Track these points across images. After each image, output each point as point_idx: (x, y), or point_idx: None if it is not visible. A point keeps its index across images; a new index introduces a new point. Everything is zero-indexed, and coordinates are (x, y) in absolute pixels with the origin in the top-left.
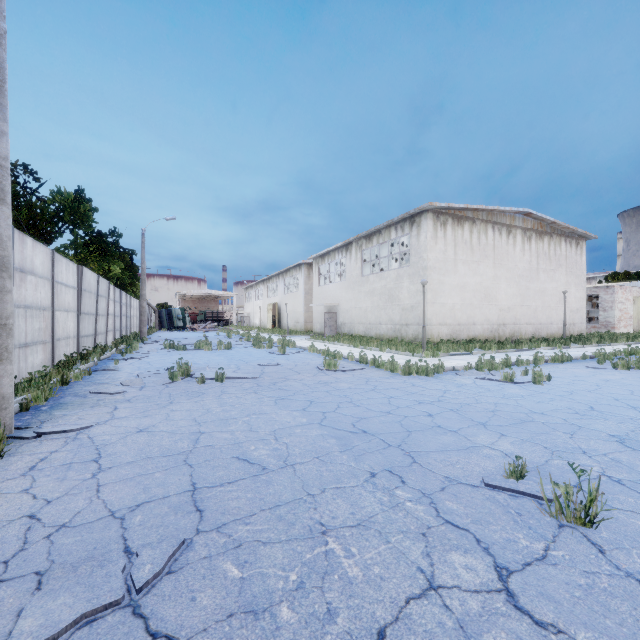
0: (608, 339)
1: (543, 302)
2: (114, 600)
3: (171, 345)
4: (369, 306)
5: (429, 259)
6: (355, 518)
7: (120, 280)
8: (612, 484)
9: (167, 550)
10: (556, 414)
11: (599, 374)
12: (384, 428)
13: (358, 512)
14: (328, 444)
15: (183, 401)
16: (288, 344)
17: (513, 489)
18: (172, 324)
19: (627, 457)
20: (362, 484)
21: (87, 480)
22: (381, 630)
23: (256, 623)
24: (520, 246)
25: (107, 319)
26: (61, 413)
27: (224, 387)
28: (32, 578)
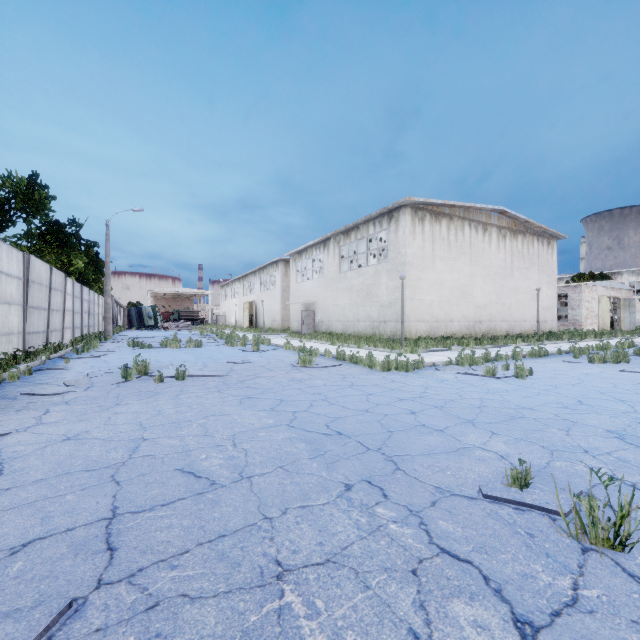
0: (578, 336)
1: (517, 300)
2: None
3: (135, 343)
4: (347, 303)
5: (407, 255)
6: (323, 551)
7: (83, 275)
8: (628, 489)
9: (38, 623)
10: (546, 409)
11: (578, 368)
12: (362, 428)
13: (328, 542)
14: (296, 449)
15: (132, 402)
16: (263, 342)
17: (518, 501)
18: (142, 323)
19: (633, 456)
20: (334, 501)
21: None
22: None
23: None
24: (495, 244)
25: (63, 315)
26: None
27: (184, 386)
28: None
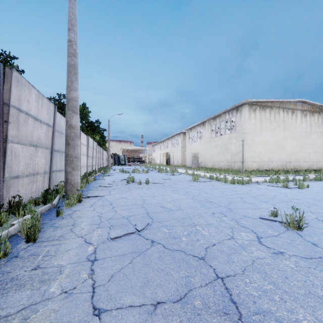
0: None
1: (314, 150)
2: (133, 232)
3: (122, 171)
4: (214, 153)
5: (246, 128)
6: (206, 223)
7: (99, 142)
8: (318, 221)
9: (144, 224)
10: (304, 200)
11: None
12: (219, 201)
13: (207, 221)
14: (195, 204)
15: (134, 190)
16: (174, 171)
17: (271, 219)
18: (119, 162)
19: None
20: (209, 215)
21: (111, 209)
22: (214, 244)
23: (175, 239)
24: (299, 119)
25: (96, 159)
26: (91, 192)
27: (149, 186)
28: (108, 227)
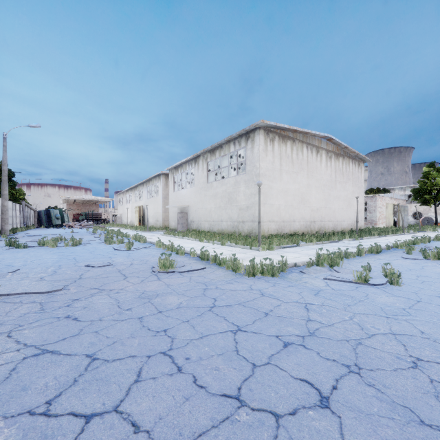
0: (381, 232)
1: (339, 205)
2: None
3: (12, 242)
4: (213, 207)
5: (261, 168)
6: None
7: None
8: None
9: None
10: None
11: (425, 266)
12: None
13: None
14: None
15: None
16: (139, 239)
17: None
18: (51, 222)
19: None
20: None
21: None
22: None
23: None
24: (324, 163)
25: None
26: None
27: None
28: None
